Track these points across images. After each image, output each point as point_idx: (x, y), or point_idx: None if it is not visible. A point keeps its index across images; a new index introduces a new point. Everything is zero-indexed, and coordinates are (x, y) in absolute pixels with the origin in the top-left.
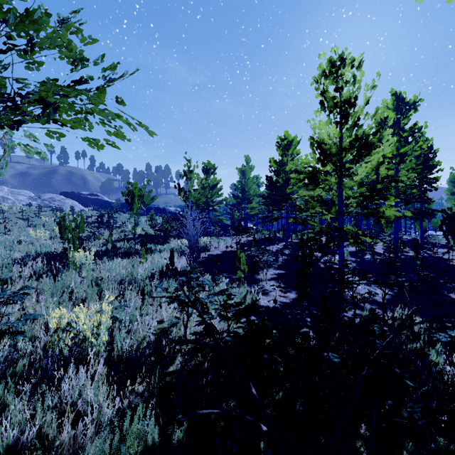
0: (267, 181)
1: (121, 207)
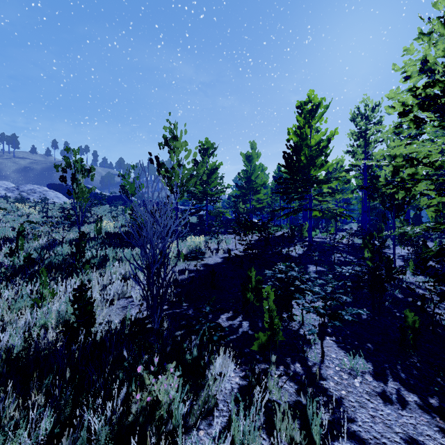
0: (274, 171)
1: (112, 200)
